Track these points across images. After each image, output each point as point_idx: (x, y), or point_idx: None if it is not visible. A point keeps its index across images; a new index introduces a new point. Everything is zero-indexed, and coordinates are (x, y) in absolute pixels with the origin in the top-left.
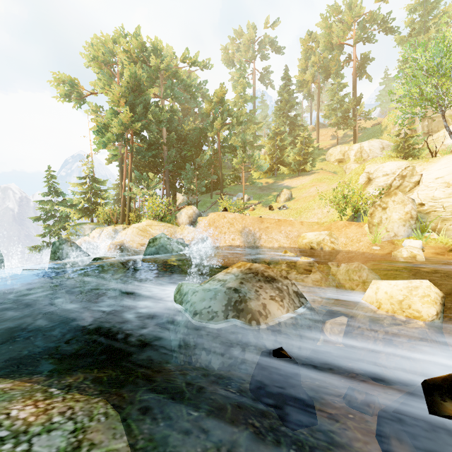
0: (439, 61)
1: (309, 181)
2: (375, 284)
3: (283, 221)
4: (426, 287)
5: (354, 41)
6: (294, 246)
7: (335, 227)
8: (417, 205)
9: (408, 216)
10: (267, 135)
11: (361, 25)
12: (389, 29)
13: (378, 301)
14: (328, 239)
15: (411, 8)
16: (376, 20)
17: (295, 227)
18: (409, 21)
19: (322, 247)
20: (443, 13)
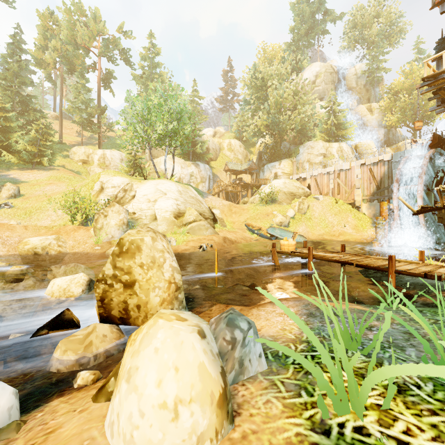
0: (147, 114)
1: (46, 178)
2: (53, 281)
3: None
4: (80, 277)
5: (98, 53)
6: (14, 253)
7: (65, 231)
8: (132, 213)
9: (122, 222)
10: None
11: (105, 43)
12: (128, 61)
13: (53, 292)
14: (56, 243)
15: (143, 56)
16: (117, 47)
17: (16, 232)
18: (142, 66)
19: (48, 251)
20: (161, 74)
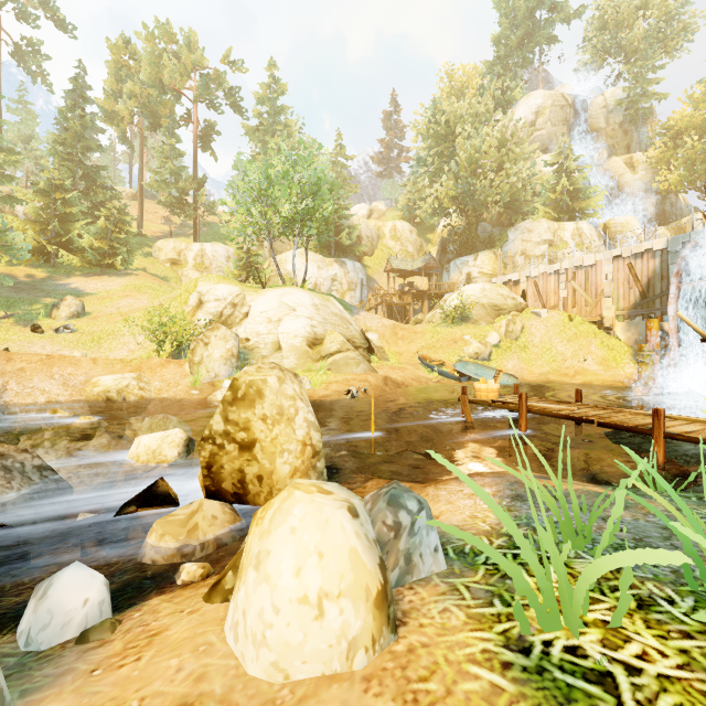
0: (267, 188)
1: (121, 288)
2: (138, 439)
3: (58, 358)
4: (175, 434)
5: (194, 97)
6: (79, 398)
7: (148, 366)
8: (244, 340)
9: (230, 354)
10: (31, 183)
11: (204, 81)
12: (238, 107)
13: (138, 455)
14: (136, 385)
15: (259, 98)
16: (222, 87)
17: (82, 368)
18: (258, 113)
19: (125, 397)
20: (287, 124)
